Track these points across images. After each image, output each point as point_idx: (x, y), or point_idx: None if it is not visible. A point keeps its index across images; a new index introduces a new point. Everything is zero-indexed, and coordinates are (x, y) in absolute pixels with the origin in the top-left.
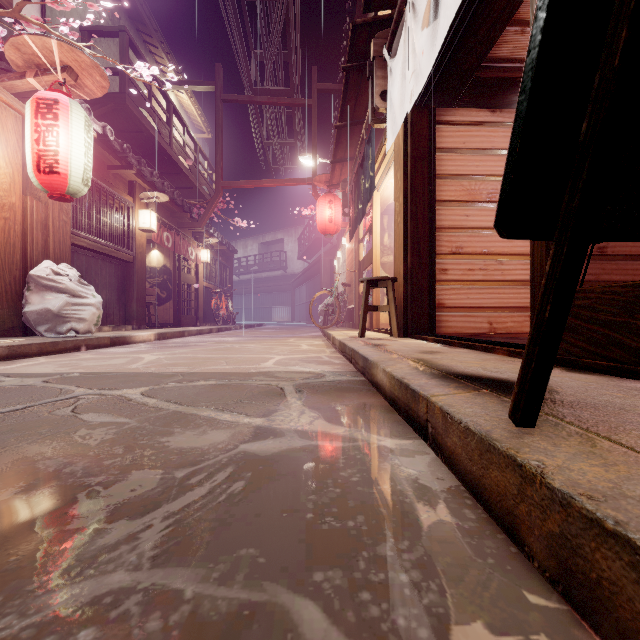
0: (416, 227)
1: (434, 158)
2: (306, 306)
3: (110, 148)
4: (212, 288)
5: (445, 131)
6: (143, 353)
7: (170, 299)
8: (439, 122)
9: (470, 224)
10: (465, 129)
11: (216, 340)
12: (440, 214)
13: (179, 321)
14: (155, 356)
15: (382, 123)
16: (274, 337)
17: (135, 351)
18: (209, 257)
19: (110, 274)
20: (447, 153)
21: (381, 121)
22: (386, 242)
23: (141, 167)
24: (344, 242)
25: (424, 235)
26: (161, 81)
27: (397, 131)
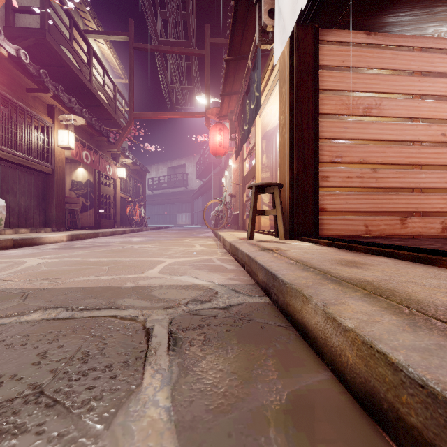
0: (301, 136)
1: (317, 73)
2: (202, 213)
3: (27, 72)
4: (128, 198)
5: (326, 50)
6: (34, 256)
7: (93, 207)
8: (321, 41)
9: (348, 135)
10: (344, 49)
11: (123, 240)
12: (322, 126)
13: (98, 224)
14: (40, 260)
15: (268, 44)
16: (174, 237)
17: (30, 253)
18: (125, 174)
19: (29, 183)
20: (328, 70)
21: (267, 42)
22: (264, 161)
23: (59, 92)
24: (230, 163)
25: (308, 144)
26: (83, 30)
27: (287, 38)
